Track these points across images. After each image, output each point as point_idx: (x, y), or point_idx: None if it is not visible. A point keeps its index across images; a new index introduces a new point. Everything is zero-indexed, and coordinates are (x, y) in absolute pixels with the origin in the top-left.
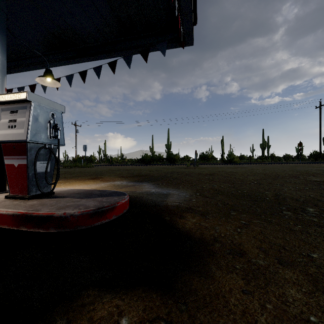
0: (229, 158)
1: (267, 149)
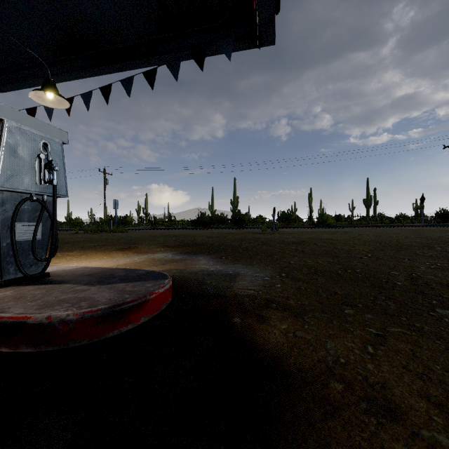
0: (321, 219)
1: (373, 206)
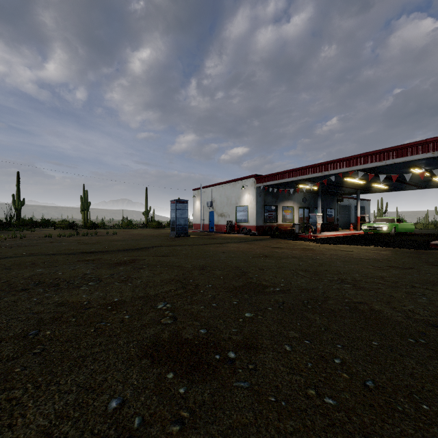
0: None
1: None
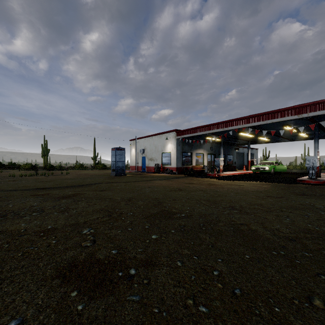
0: None
1: None
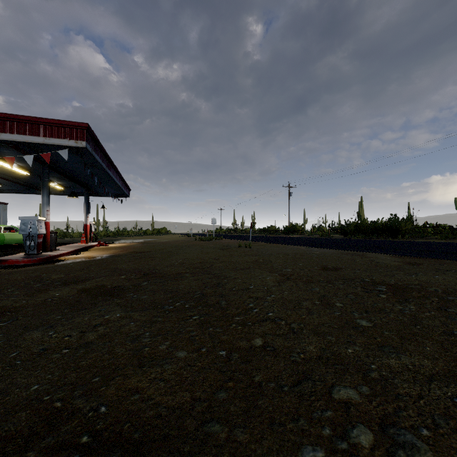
0: None
1: None
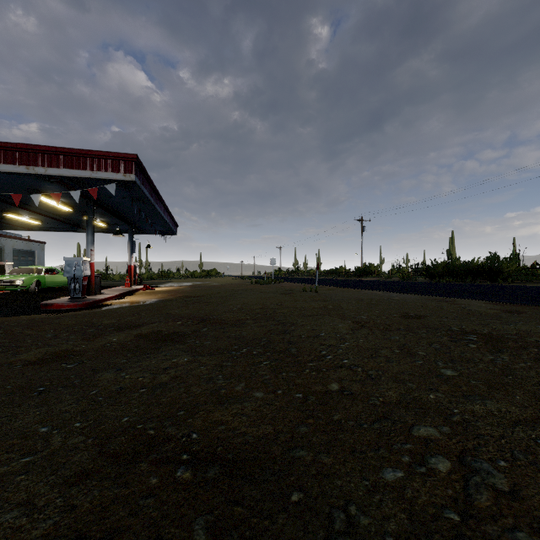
0: None
1: None
